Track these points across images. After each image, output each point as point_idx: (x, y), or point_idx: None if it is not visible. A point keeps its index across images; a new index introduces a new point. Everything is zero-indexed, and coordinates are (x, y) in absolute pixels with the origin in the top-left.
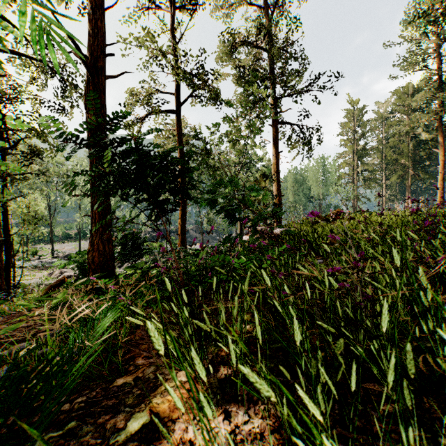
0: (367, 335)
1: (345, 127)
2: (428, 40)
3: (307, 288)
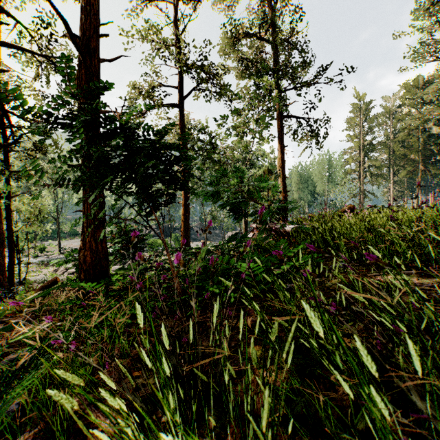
0: None
1: (352, 122)
2: None
3: (410, 352)
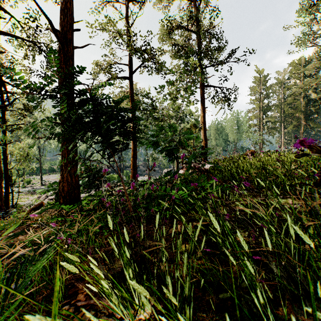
0: None
1: (254, 89)
2: (317, 24)
3: (267, 237)
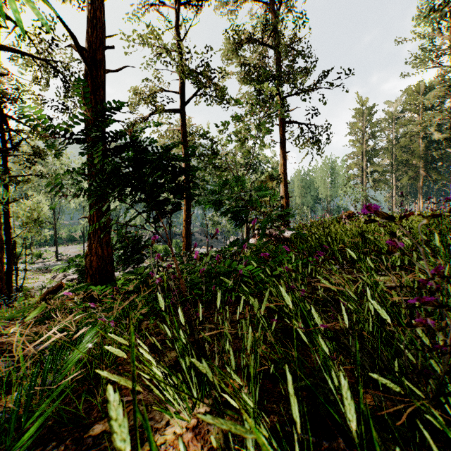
0: (437, 385)
1: (354, 127)
2: (441, 36)
3: (343, 313)
